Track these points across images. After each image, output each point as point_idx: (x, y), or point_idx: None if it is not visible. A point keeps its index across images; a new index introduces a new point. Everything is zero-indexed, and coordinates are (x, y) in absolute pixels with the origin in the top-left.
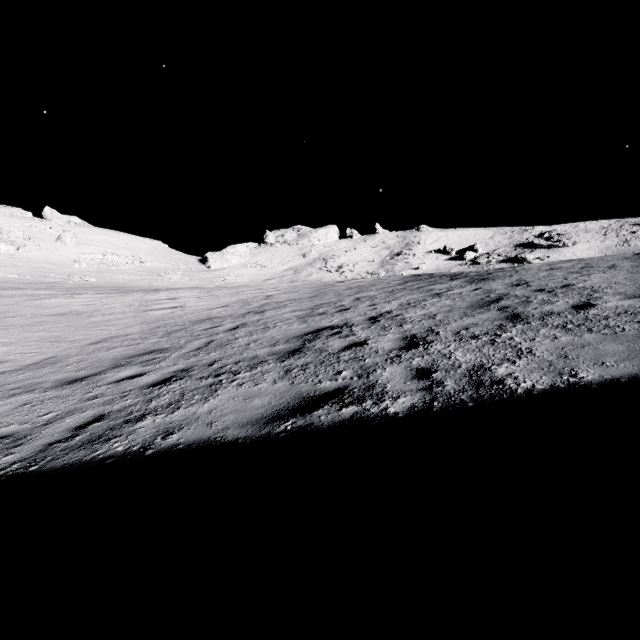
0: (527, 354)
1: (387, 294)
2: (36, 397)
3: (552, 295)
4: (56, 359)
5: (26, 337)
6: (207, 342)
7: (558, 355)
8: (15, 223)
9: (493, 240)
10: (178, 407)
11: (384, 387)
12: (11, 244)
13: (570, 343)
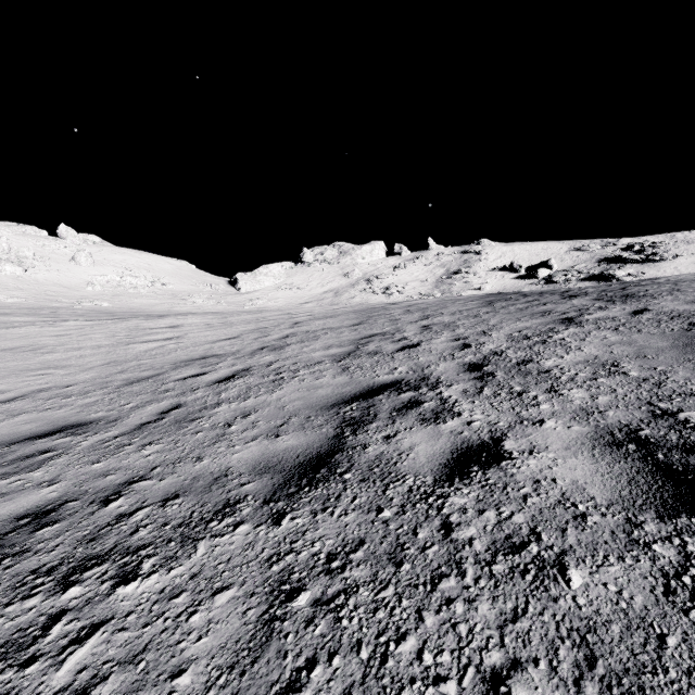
0: None
1: (472, 320)
2: None
3: None
4: None
5: None
6: (165, 409)
7: None
8: (26, 242)
9: (570, 255)
10: None
11: None
12: (18, 265)
13: None
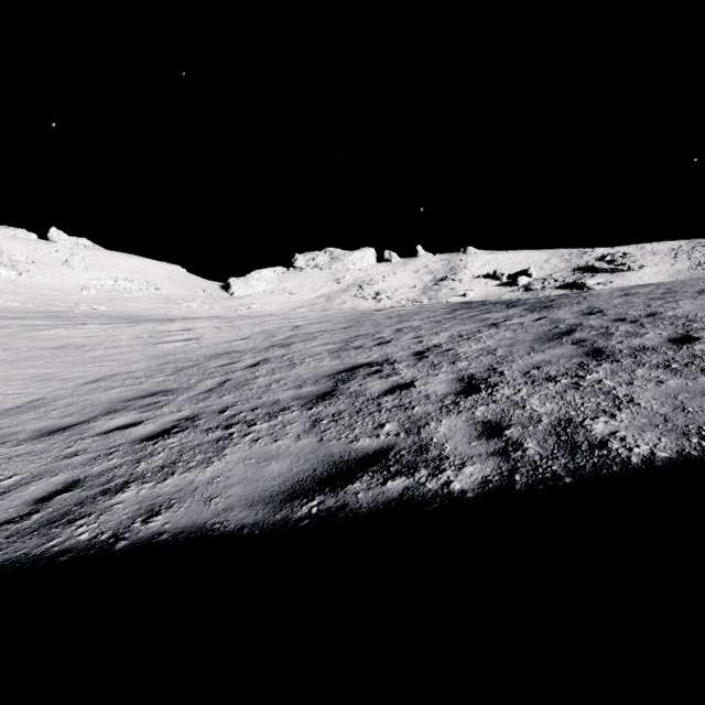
0: (628, 404)
1: (434, 324)
2: (4, 453)
3: (638, 326)
4: (42, 402)
5: (13, 375)
6: (221, 382)
7: (673, 406)
8: (18, 246)
9: (549, 264)
10: (172, 472)
11: (442, 449)
12: (12, 269)
13: (684, 389)
